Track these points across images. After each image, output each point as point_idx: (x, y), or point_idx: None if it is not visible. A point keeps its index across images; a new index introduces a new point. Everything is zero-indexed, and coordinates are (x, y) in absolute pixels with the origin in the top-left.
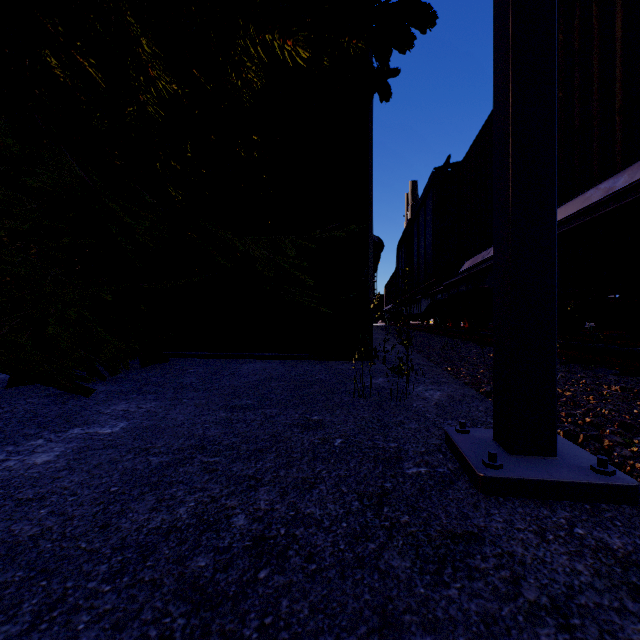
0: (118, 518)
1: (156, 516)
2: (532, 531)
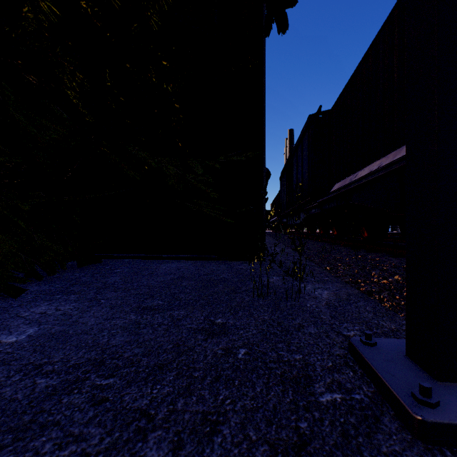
0: None
1: None
2: None
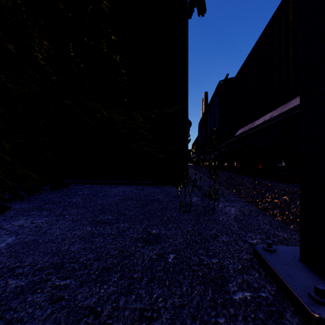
0: None
1: None
2: None
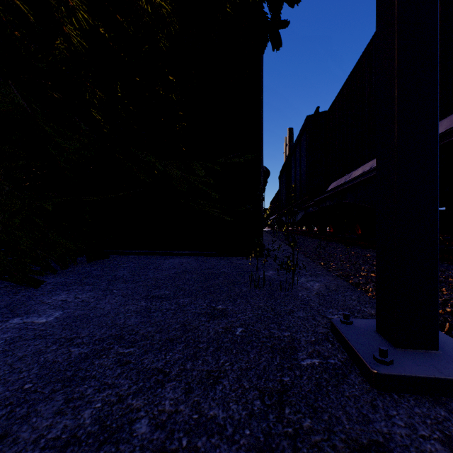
0: (20, 425)
1: (59, 421)
2: (438, 439)
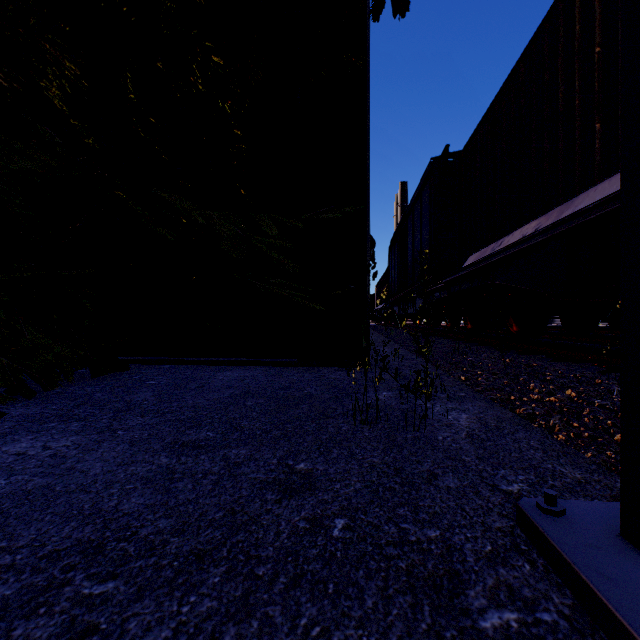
0: None
1: None
2: None
